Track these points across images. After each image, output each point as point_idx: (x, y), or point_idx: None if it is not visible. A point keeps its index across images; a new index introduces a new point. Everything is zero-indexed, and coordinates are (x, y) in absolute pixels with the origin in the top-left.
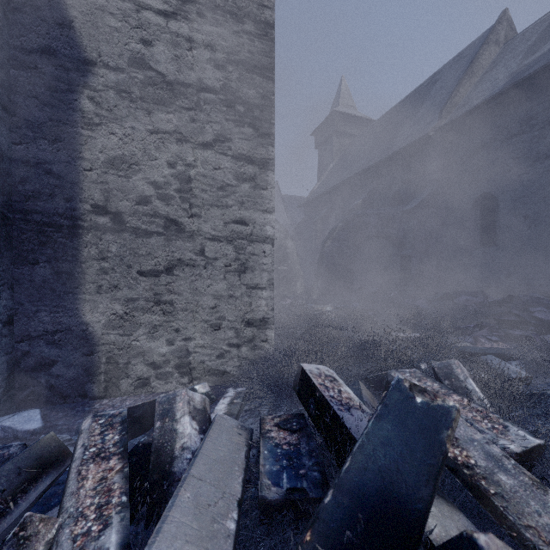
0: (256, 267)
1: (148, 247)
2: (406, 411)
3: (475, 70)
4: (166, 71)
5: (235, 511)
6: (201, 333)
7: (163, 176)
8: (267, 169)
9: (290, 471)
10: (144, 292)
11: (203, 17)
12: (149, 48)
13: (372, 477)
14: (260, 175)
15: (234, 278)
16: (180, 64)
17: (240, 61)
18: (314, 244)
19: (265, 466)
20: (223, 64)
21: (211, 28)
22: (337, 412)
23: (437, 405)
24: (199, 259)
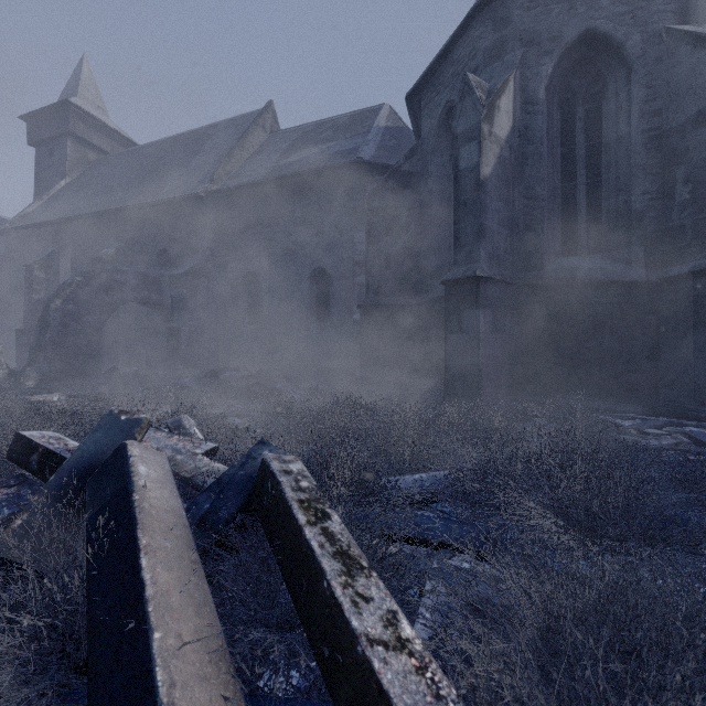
0: None
1: None
2: (114, 425)
3: (246, 146)
4: None
5: None
6: None
7: None
8: None
9: (11, 506)
10: None
11: None
12: None
13: (86, 460)
14: None
15: None
16: None
17: None
18: (27, 301)
19: None
20: None
21: None
22: (62, 455)
23: (135, 418)
24: None
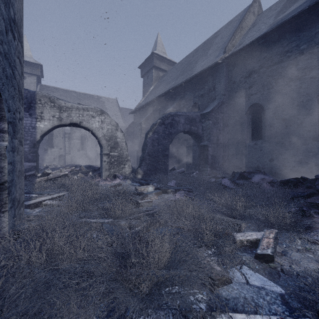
0: None
1: None
2: None
3: (243, 27)
4: None
5: None
6: None
7: None
8: None
9: None
10: None
11: None
12: None
13: None
14: None
15: None
16: None
17: None
18: (140, 138)
19: None
20: None
21: None
22: None
23: None
24: None
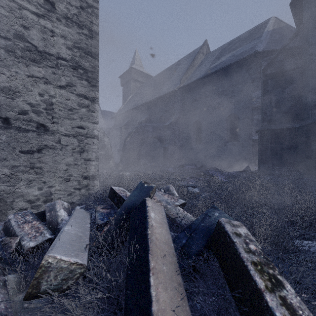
0: (89, 150)
1: (26, 137)
2: (142, 188)
3: (194, 64)
4: (37, 45)
5: (89, 224)
6: (59, 183)
7: (36, 100)
8: (95, 103)
9: (107, 217)
10: (24, 162)
11: (60, 21)
12: (27, 31)
13: (131, 203)
14: (91, 105)
15: (77, 155)
16: (46, 42)
17: (80, 47)
18: (120, 140)
19: (98, 217)
20: (71, 47)
21: (65, 28)
22: (124, 198)
23: (150, 186)
24: (58, 145)
